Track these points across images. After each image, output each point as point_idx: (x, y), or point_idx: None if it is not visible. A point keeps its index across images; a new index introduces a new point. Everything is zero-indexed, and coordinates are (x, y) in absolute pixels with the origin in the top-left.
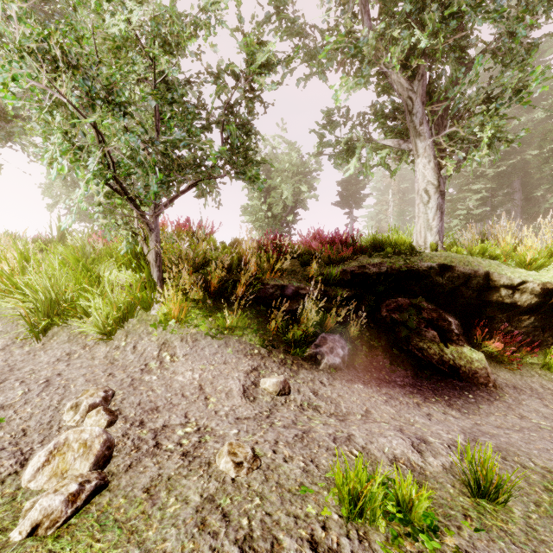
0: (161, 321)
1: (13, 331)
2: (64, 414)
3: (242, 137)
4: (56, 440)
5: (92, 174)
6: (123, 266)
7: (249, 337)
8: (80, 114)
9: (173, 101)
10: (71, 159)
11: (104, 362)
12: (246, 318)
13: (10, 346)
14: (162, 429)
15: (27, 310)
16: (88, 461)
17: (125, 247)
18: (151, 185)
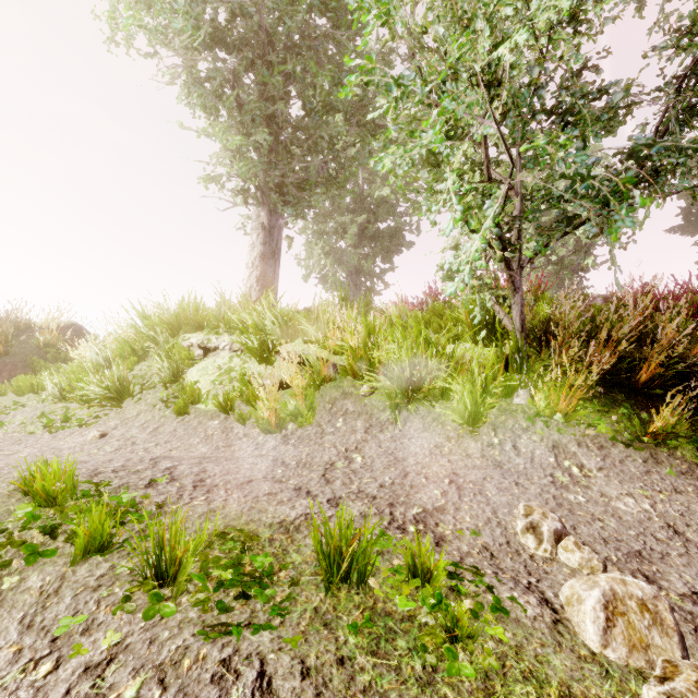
0: (537, 414)
1: (364, 412)
2: (519, 535)
3: (683, 128)
4: (599, 588)
5: (491, 221)
6: (456, 339)
7: (687, 451)
8: (504, 142)
9: (596, 97)
10: (464, 206)
11: (486, 463)
12: (690, 420)
13: (371, 430)
14: (697, 598)
15: (386, 390)
16: (670, 639)
17: (479, 314)
18: (617, 219)
